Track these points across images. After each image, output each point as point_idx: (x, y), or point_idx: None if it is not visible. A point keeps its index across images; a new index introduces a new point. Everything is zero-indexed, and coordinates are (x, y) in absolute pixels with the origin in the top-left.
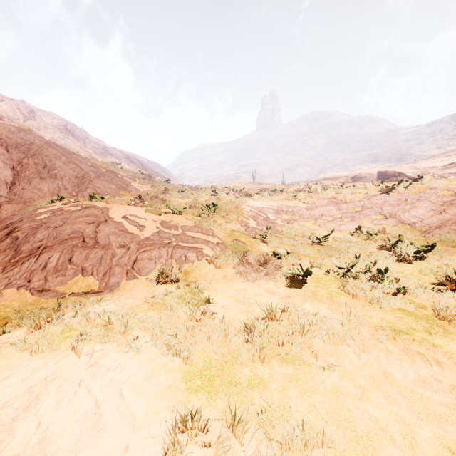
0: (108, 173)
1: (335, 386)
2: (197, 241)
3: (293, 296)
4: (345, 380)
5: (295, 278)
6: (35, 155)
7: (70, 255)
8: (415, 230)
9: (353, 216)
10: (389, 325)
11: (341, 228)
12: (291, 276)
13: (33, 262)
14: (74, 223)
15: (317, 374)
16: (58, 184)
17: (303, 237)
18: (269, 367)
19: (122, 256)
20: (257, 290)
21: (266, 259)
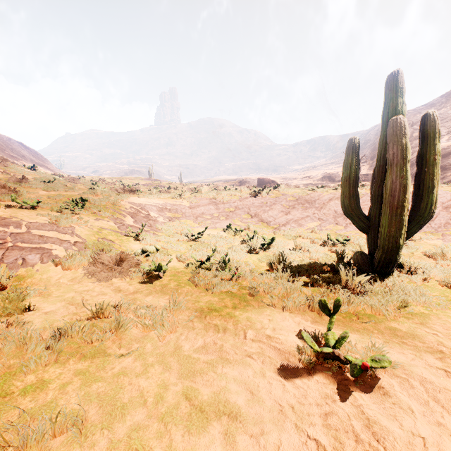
0: None
1: (123, 369)
2: (46, 240)
3: (140, 292)
4: (137, 362)
5: (154, 274)
6: None
7: None
8: (269, 227)
9: (228, 215)
10: (208, 306)
11: (217, 225)
12: (149, 272)
13: None
14: None
15: (112, 362)
16: None
17: (182, 234)
18: (63, 367)
19: None
20: (105, 289)
21: (122, 257)
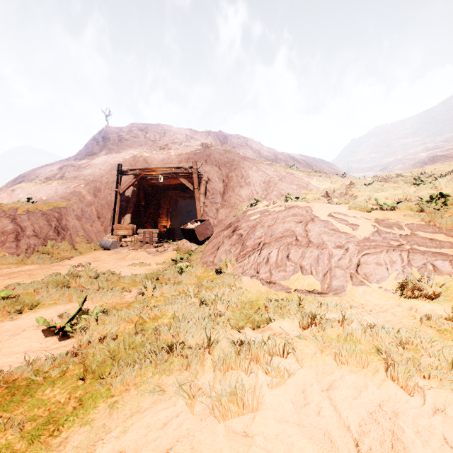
0: (288, 175)
1: None
2: (440, 244)
3: None
4: None
5: None
6: (236, 169)
7: (286, 252)
8: None
9: None
10: None
11: None
12: None
13: (256, 256)
14: (283, 222)
15: None
16: (252, 190)
17: None
18: None
19: (341, 258)
20: None
21: None
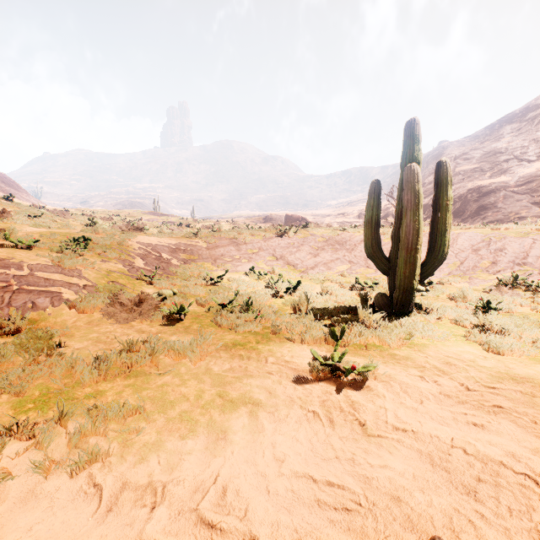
0: None
1: (165, 383)
2: (53, 283)
3: (164, 332)
4: (175, 378)
5: (174, 317)
6: None
7: None
8: (296, 270)
9: (251, 258)
10: (233, 342)
11: (239, 269)
12: (170, 316)
13: None
14: None
15: (154, 379)
16: None
17: (199, 278)
18: (113, 383)
19: None
20: (127, 331)
21: (141, 300)
